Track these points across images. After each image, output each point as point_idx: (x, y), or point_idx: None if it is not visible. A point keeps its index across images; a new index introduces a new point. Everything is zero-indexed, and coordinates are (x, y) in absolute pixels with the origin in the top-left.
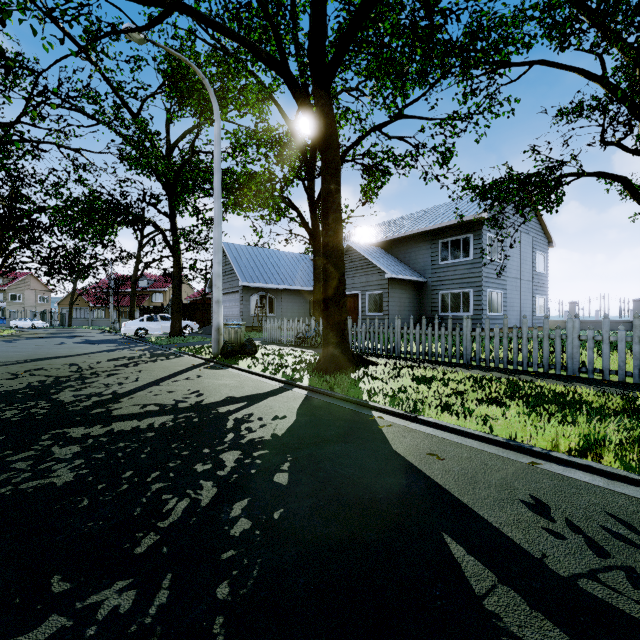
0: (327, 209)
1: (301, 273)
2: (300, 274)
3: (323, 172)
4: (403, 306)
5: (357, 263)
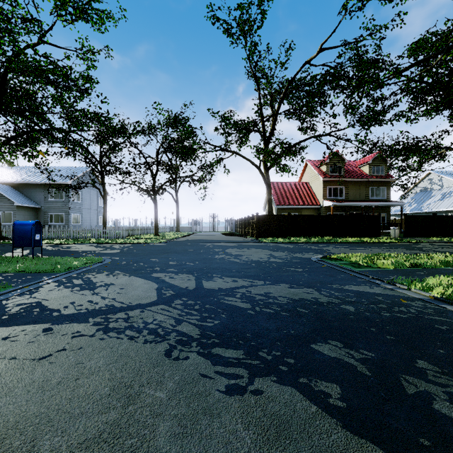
0: None
1: None
2: None
3: None
4: (26, 219)
5: None
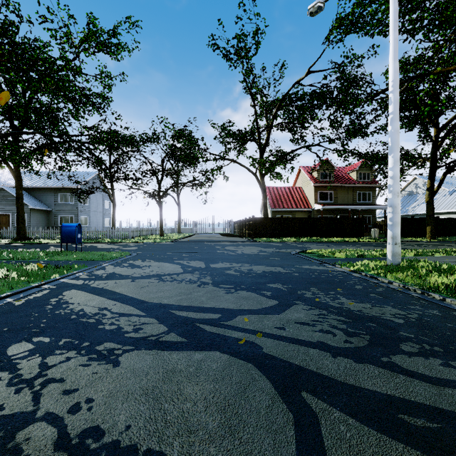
0: (19, 198)
1: None
2: None
3: (17, 187)
4: (39, 221)
5: (9, 198)
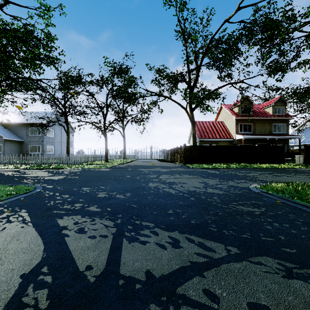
0: None
1: None
2: None
3: None
4: (13, 150)
5: None
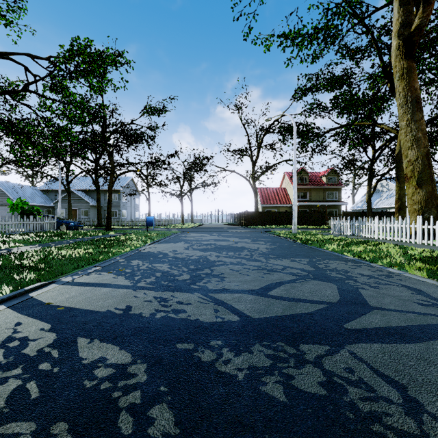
0: (98, 200)
1: (39, 197)
2: (38, 198)
3: (98, 193)
4: (95, 214)
5: (76, 198)
